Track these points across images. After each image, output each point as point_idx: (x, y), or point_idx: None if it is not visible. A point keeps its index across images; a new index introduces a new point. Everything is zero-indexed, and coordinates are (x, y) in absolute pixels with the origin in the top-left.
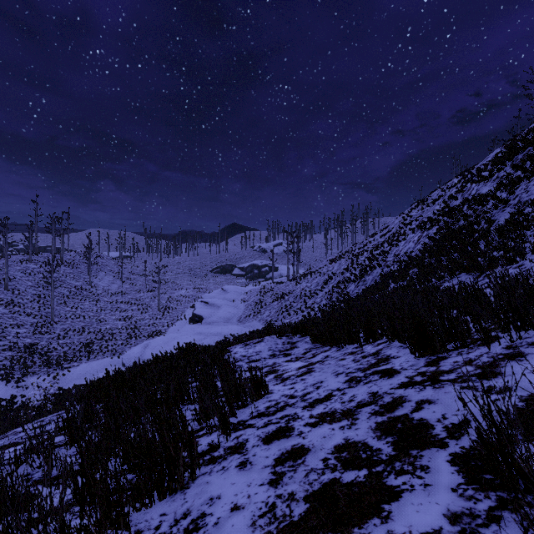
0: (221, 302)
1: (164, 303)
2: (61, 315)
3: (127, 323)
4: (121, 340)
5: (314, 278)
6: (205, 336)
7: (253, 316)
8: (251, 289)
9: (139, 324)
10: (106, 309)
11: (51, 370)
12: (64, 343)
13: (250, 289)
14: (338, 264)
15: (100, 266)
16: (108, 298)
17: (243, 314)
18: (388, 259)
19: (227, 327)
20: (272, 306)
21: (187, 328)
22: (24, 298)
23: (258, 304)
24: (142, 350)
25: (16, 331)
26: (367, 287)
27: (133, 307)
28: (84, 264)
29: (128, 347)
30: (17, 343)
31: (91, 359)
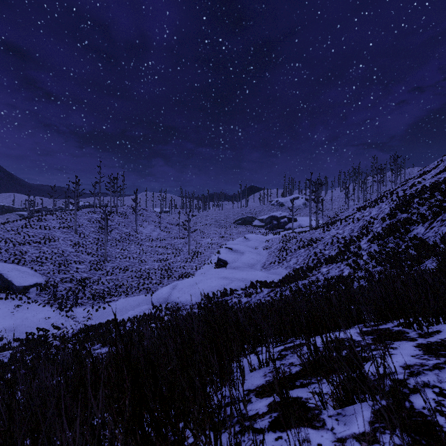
0: (244, 248)
1: (194, 248)
2: (112, 255)
3: (162, 264)
4: (156, 279)
5: (346, 224)
6: (230, 281)
7: (278, 263)
8: (272, 238)
9: (172, 266)
10: (147, 251)
11: (95, 303)
12: (111, 279)
13: (271, 237)
14: (376, 208)
15: (145, 217)
16: (149, 243)
17: (266, 260)
18: None
19: (252, 273)
20: (298, 253)
21: (212, 271)
22: (87, 240)
23: (282, 251)
24: (169, 291)
25: (76, 267)
26: None
27: (168, 251)
28: (133, 216)
29: (161, 286)
30: (76, 276)
31: (128, 295)
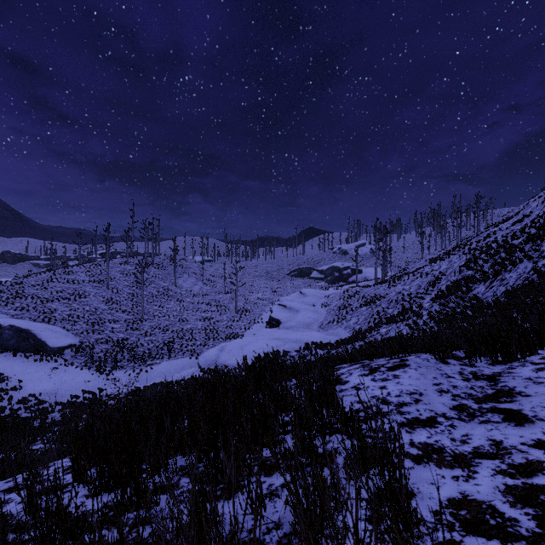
0: (300, 306)
1: (242, 305)
2: (149, 313)
3: (206, 323)
4: (200, 340)
5: (414, 279)
6: (283, 342)
7: (337, 323)
8: (332, 293)
9: (217, 326)
10: (188, 309)
11: (136, 366)
12: (150, 340)
13: (331, 292)
14: (447, 261)
15: (184, 268)
16: (190, 298)
17: (324, 319)
18: (544, 248)
19: (307, 333)
20: (360, 312)
21: (264, 332)
22: (121, 296)
23: (342, 309)
24: (218, 353)
25: (111, 326)
26: (514, 287)
27: (213, 308)
28: (171, 267)
29: (206, 348)
30: (112, 337)
31: (171, 357)
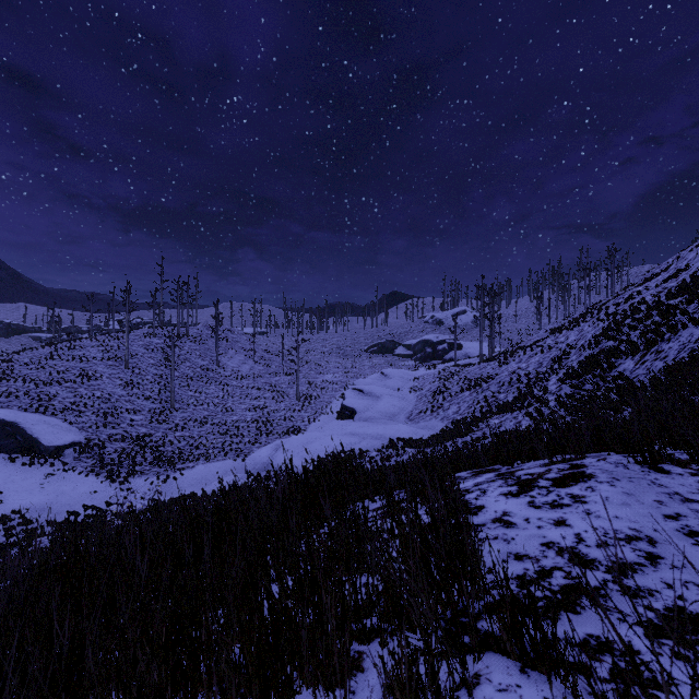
0: (381, 390)
1: (305, 390)
2: (182, 401)
3: (258, 414)
4: (249, 436)
5: (532, 355)
6: (360, 439)
7: (430, 412)
8: (424, 374)
9: (273, 417)
10: (234, 395)
11: (162, 471)
12: (182, 436)
13: (422, 373)
14: (576, 331)
15: (230, 342)
16: (237, 381)
17: (414, 408)
18: None
19: (392, 427)
20: (461, 398)
21: (333, 425)
22: (144, 378)
23: (437, 394)
24: (271, 453)
25: (130, 418)
26: (678, 361)
27: (267, 394)
28: (212, 340)
29: (257, 447)
30: (131, 432)
31: (209, 459)
